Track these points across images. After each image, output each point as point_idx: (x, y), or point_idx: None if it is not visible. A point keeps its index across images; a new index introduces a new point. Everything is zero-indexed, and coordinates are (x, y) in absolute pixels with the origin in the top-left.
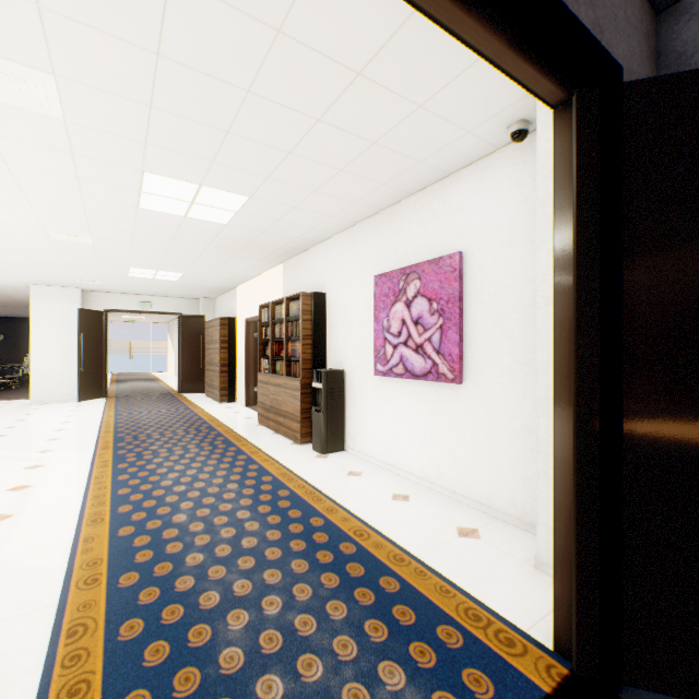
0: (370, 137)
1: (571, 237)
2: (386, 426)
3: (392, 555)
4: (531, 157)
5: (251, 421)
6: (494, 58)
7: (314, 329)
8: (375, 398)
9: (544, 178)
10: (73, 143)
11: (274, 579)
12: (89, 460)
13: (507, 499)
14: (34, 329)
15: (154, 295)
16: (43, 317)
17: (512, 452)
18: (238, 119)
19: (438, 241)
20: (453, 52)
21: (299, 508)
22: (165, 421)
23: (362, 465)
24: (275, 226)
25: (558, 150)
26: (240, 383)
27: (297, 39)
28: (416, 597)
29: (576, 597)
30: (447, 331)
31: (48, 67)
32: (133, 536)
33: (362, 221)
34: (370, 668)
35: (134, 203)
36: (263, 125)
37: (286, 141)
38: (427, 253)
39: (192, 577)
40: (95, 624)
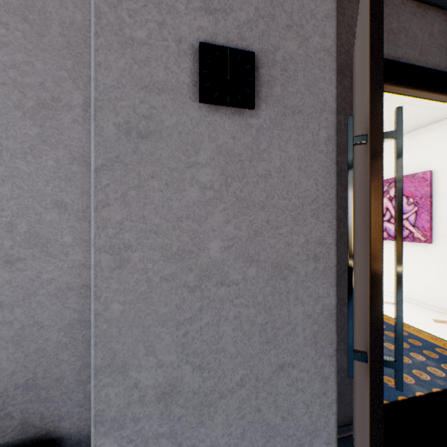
0: None
1: None
2: None
3: None
4: None
5: None
6: None
7: None
8: None
9: None
10: None
11: None
12: None
13: None
14: None
15: None
16: None
17: None
18: None
19: (412, 164)
20: None
21: None
22: None
23: None
24: None
25: None
26: None
27: None
28: (418, 338)
29: None
30: (420, 214)
31: None
32: None
33: None
34: (406, 353)
35: None
36: None
37: None
38: (404, 171)
39: None
40: None
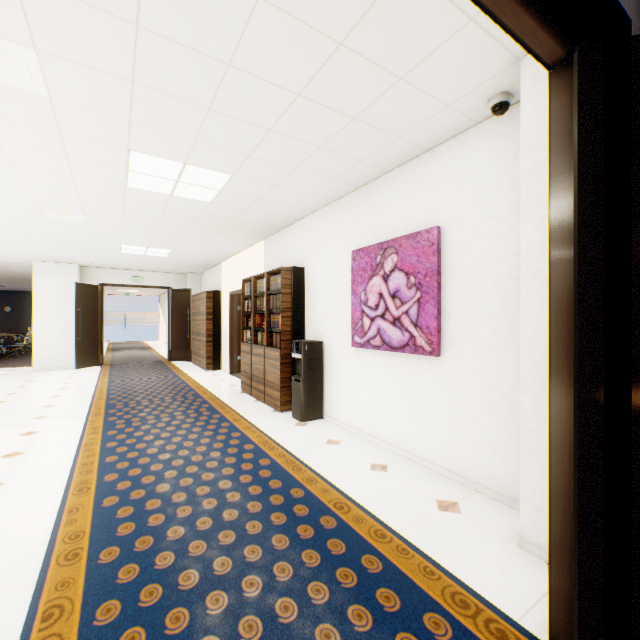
0: (350, 112)
1: (570, 205)
2: (363, 396)
3: (373, 530)
4: (511, 130)
5: (235, 388)
6: (492, 8)
7: (293, 302)
8: (352, 368)
9: (529, 149)
10: (60, 122)
11: (255, 556)
12: (80, 426)
13: (486, 472)
14: (35, 302)
15: (146, 270)
16: (43, 291)
17: (492, 425)
18: (219, 95)
19: (415, 217)
20: (438, 18)
21: (280, 478)
22: (154, 388)
23: (340, 434)
24: (257, 204)
25: (555, 113)
26: (225, 352)
27: (278, 6)
28: (400, 579)
29: (577, 593)
30: (424, 304)
31: (29, 41)
32: (117, 507)
33: (339, 198)
34: None
35: (123, 182)
36: (244, 100)
37: (267, 117)
38: (404, 228)
39: (172, 553)
40: (71, 605)
